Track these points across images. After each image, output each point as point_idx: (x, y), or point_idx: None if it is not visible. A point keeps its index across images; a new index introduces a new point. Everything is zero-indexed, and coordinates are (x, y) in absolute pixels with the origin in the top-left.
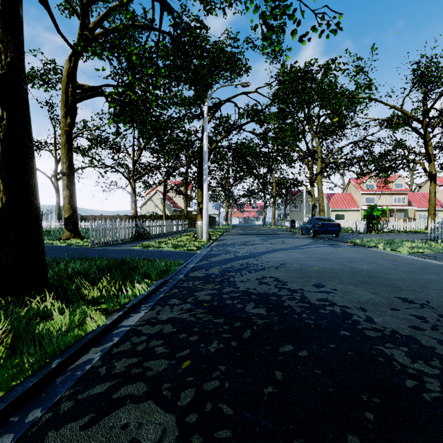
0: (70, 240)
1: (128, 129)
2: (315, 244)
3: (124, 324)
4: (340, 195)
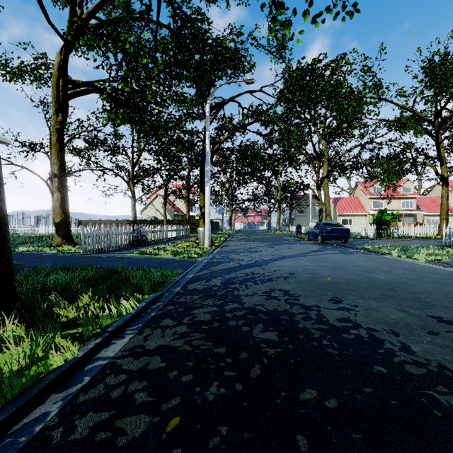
0: (62, 247)
1: (120, 124)
2: (324, 251)
3: (101, 356)
4: (347, 199)
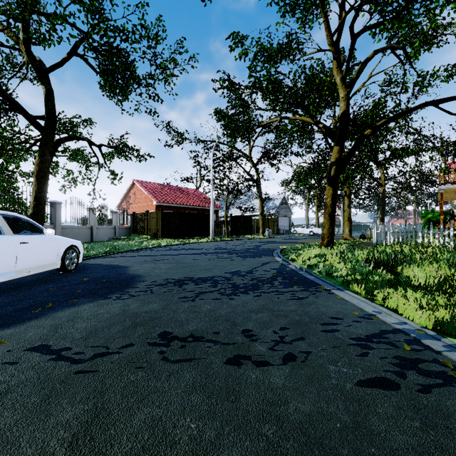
0: None
1: None
2: None
3: None
4: None
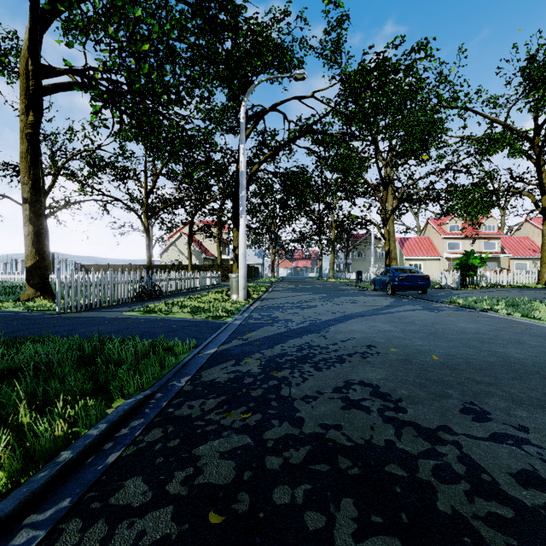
0: (34, 301)
1: (99, 110)
2: (401, 306)
3: None
4: (416, 240)
